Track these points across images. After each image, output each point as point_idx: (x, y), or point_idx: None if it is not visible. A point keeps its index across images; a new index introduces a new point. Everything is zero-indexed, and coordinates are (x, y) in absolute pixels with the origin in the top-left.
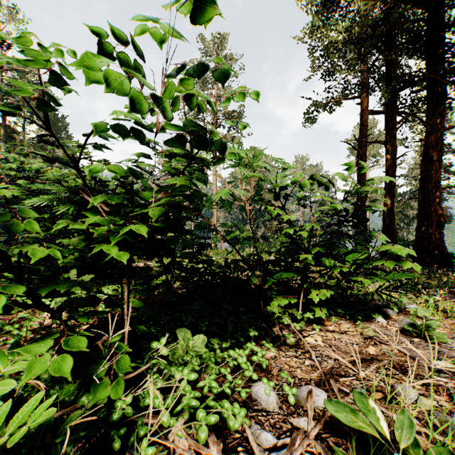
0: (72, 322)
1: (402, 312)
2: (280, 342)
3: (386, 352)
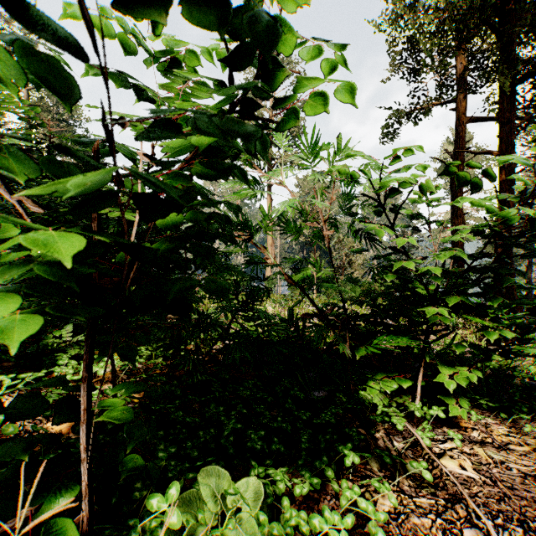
0: (37, 419)
1: None
2: (396, 469)
3: None
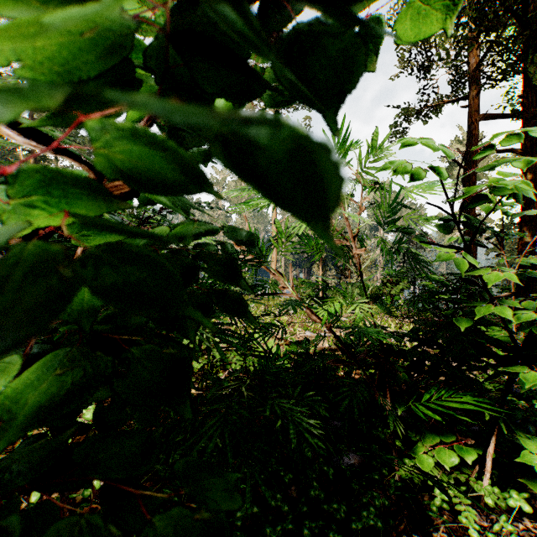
0: None
1: None
2: None
3: None
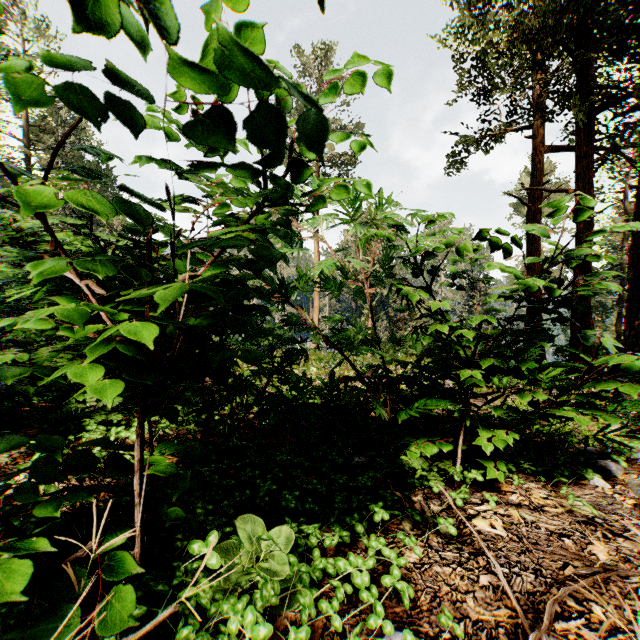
0: (71, 483)
1: (630, 466)
2: (428, 528)
3: (629, 556)
